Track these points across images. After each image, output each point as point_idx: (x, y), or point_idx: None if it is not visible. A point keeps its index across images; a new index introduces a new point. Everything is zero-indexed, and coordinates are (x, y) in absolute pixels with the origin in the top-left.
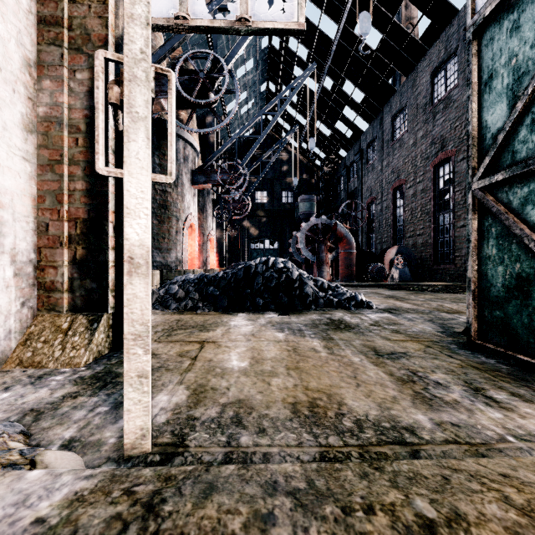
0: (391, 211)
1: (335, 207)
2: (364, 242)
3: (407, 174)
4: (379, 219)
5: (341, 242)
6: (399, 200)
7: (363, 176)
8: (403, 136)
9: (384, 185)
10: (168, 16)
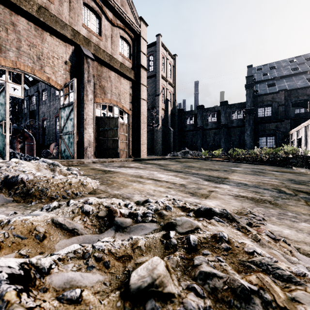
0: (54, 127)
1: (20, 116)
2: (41, 139)
3: None
4: (49, 129)
5: (27, 139)
6: (58, 122)
7: (40, 105)
8: None
9: (51, 113)
10: None
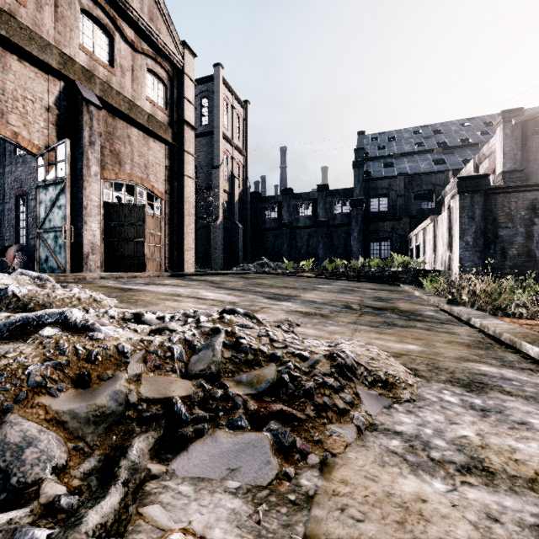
0: (14, 214)
1: None
2: None
3: (30, 188)
4: (1, 218)
5: None
6: (22, 206)
7: None
8: (26, 156)
9: (6, 188)
10: None
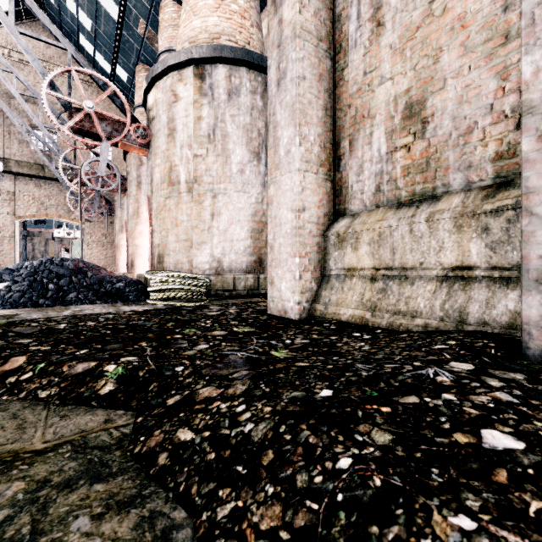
0: None
1: None
2: None
3: None
4: None
5: None
6: None
7: None
8: None
9: None
10: (77, 237)
